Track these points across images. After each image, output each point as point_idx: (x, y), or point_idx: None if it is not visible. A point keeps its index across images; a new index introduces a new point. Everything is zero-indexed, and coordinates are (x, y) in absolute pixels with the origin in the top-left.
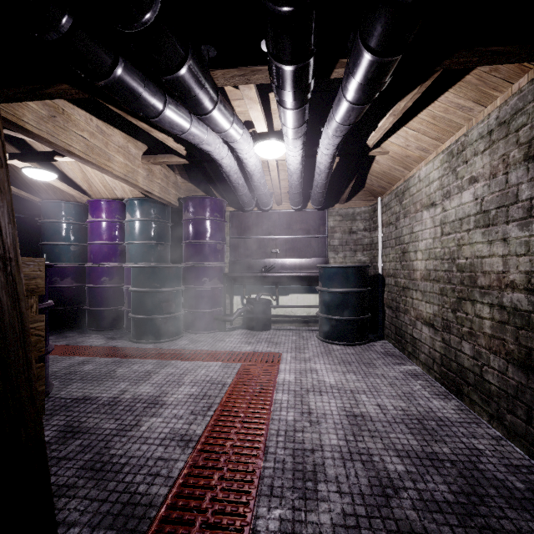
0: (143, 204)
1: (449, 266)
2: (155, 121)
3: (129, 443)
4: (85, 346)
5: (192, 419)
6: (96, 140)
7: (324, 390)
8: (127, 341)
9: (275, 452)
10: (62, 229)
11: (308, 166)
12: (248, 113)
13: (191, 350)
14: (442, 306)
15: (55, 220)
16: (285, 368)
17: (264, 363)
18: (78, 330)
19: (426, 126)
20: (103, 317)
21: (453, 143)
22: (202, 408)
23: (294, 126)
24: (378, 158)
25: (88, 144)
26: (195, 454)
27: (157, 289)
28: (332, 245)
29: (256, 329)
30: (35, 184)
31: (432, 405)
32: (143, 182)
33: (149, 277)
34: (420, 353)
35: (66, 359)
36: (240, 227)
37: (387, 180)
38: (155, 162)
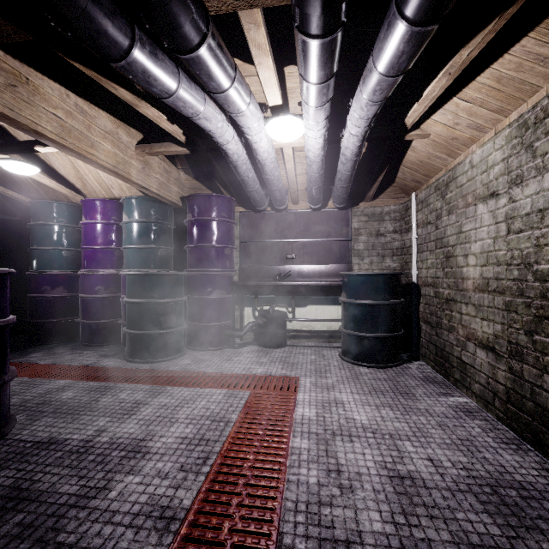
0: (142, 204)
1: (520, 274)
2: (122, 67)
3: (88, 521)
4: (72, 366)
5: (180, 479)
6: (74, 121)
7: (355, 433)
8: (121, 360)
9: (293, 545)
10: (53, 232)
11: (329, 158)
12: (259, 94)
13: (192, 372)
14: (509, 326)
15: (45, 222)
16: (304, 399)
17: (277, 391)
18: (69, 346)
19: (486, 93)
20: (98, 331)
21: (528, 110)
22: (195, 460)
23: (318, 78)
24: (415, 144)
25: (63, 125)
26: (177, 545)
27: (154, 300)
28: (356, 250)
29: (269, 345)
30: (25, 183)
31: (504, 460)
32: (137, 176)
33: (146, 286)
34: (472, 382)
35: (45, 383)
36: (251, 229)
37: (424, 172)
38: (151, 152)
